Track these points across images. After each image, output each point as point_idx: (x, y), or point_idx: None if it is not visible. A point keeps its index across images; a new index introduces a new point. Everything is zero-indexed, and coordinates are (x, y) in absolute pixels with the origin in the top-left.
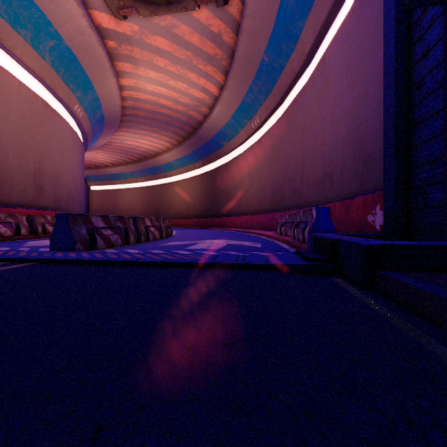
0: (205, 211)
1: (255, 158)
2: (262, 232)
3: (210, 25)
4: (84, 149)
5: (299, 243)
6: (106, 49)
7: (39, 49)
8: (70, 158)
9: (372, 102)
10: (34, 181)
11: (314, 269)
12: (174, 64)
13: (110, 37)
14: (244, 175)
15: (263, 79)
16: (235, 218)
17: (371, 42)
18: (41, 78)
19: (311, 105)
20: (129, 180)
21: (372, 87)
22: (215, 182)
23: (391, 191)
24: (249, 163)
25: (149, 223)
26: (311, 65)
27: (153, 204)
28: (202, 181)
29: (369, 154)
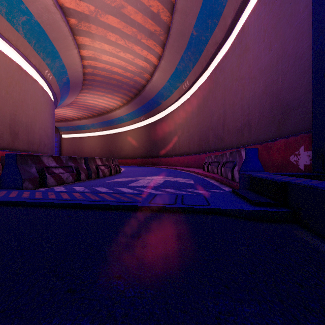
0: (147, 153)
1: (186, 112)
2: (192, 169)
3: (151, 6)
4: (54, 105)
5: (229, 180)
6: (69, 26)
7: (13, 23)
8: (41, 112)
9: (290, 58)
10: (10, 129)
11: (265, 216)
12: (123, 39)
13: (72, 15)
14: (177, 126)
15: (192, 50)
16: (170, 158)
17: (288, 6)
18: (16, 47)
19: (232, 68)
20: (91, 130)
21: (290, 45)
22: (155, 131)
23: (321, 133)
24: (181, 116)
25: (100, 163)
26: (231, 36)
27: (108, 148)
28: (145, 130)
29: (287, 103)
